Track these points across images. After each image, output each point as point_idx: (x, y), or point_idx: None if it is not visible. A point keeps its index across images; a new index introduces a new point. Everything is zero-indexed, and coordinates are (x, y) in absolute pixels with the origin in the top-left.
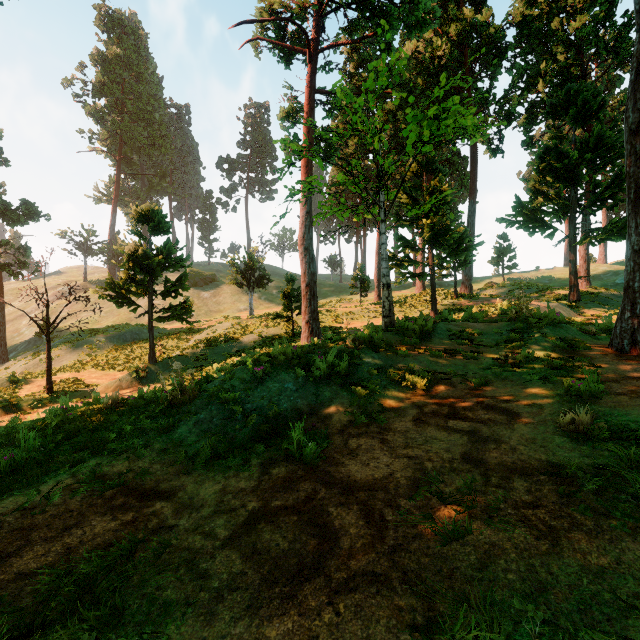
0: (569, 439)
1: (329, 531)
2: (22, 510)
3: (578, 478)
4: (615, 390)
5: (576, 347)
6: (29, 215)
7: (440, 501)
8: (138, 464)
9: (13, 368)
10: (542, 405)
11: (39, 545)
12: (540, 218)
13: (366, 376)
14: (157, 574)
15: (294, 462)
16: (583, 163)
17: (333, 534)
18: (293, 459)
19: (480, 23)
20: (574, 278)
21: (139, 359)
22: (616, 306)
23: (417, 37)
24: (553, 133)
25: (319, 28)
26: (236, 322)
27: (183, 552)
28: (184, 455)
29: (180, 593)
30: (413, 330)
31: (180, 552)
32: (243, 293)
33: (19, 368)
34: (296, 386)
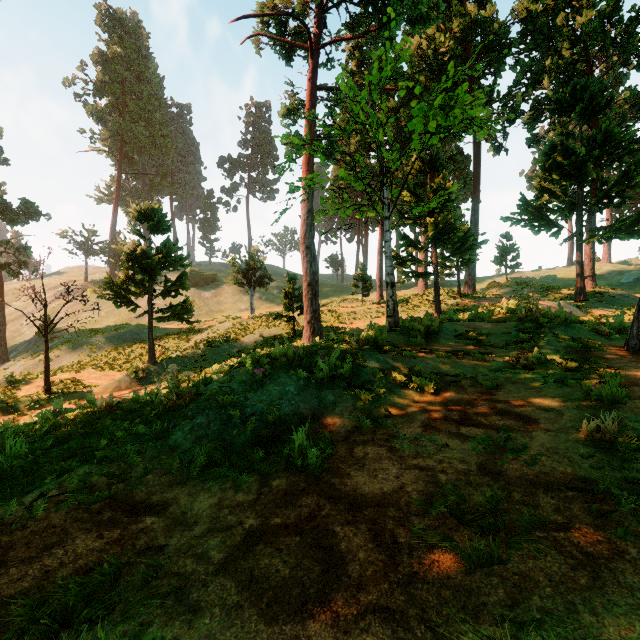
0: (595, 449)
1: (335, 555)
2: (1, 526)
3: (611, 495)
4: (638, 394)
5: (590, 348)
6: (29, 214)
7: (458, 520)
8: (129, 474)
9: (13, 368)
10: (560, 410)
11: (15, 567)
12: (546, 216)
13: (371, 378)
14: (142, 605)
15: (296, 473)
16: (590, 160)
17: (340, 559)
18: (295, 469)
19: (484, 19)
20: (580, 277)
21: (139, 359)
22: (623, 306)
23: (420, 33)
24: (559, 130)
25: (321, 23)
26: (237, 322)
27: (172, 578)
28: (178, 464)
29: (166, 630)
30: (418, 330)
31: (169, 578)
32: (244, 293)
33: (18, 368)
34: (298, 389)
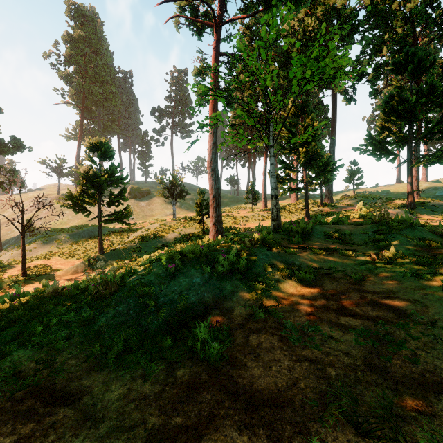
0: None
1: None
2: None
3: None
4: None
5: (434, 246)
6: (16, 147)
7: (355, 429)
8: (55, 359)
9: (4, 256)
10: (424, 302)
11: None
12: (385, 147)
13: (261, 271)
14: None
15: (198, 362)
16: (418, 106)
17: None
18: (198, 358)
19: (339, 6)
20: (411, 191)
21: (93, 250)
22: (442, 212)
23: (294, 15)
24: (395, 84)
25: (222, 7)
26: (163, 223)
27: None
28: (98, 350)
29: None
30: (296, 231)
31: None
32: (169, 203)
33: (7, 256)
34: (203, 281)
